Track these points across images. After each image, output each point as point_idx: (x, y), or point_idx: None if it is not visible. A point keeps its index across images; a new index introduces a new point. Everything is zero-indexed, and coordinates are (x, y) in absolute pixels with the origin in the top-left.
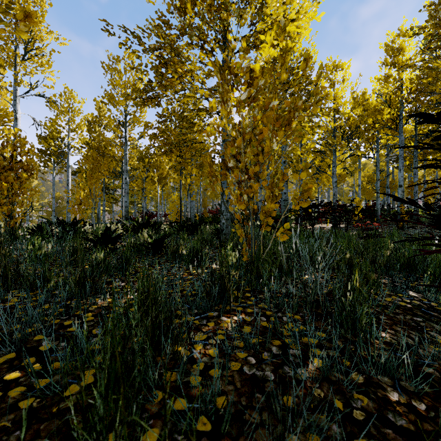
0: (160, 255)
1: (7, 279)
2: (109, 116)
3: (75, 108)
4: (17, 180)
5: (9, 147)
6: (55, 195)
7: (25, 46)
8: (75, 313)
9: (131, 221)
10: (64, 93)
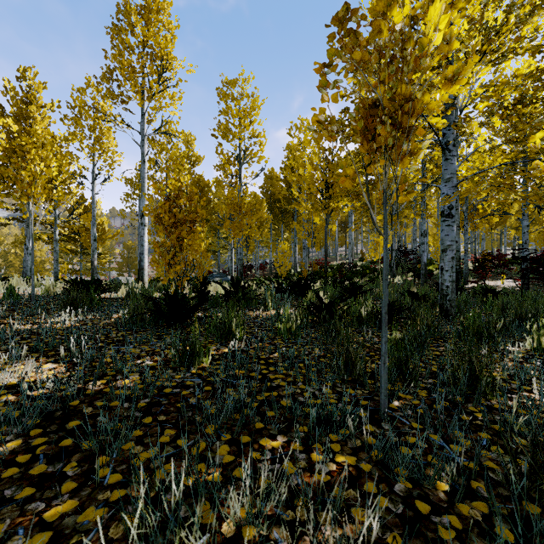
0: (395, 328)
1: (352, 366)
2: (222, 152)
3: (174, 144)
4: (190, 235)
5: (183, 197)
6: (127, 244)
7: (159, 77)
8: (539, 422)
9: (279, 279)
10: (164, 127)
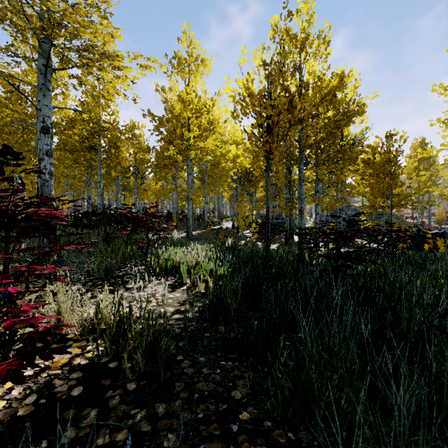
0: None
1: None
2: None
3: None
4: None
5: None
6: None
7: None
8: None
9: None
10: None
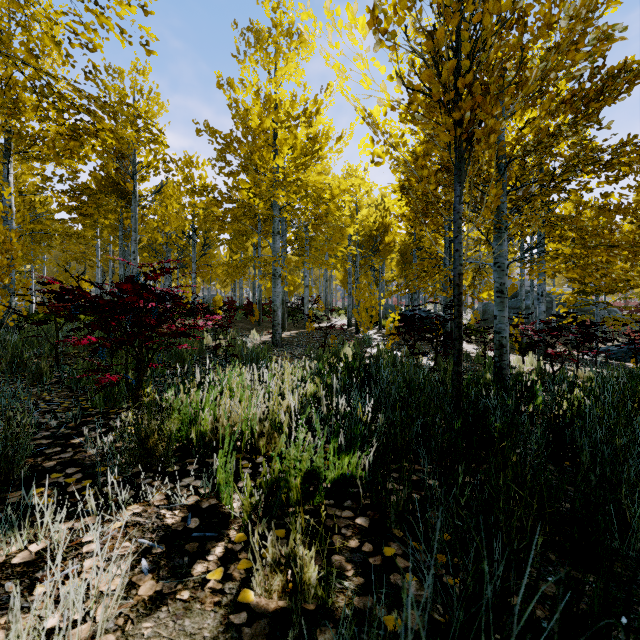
0: None
1: None
2: None
3: None
4: None
5: None
6: None
7: None
8: None
9: None
10: None
